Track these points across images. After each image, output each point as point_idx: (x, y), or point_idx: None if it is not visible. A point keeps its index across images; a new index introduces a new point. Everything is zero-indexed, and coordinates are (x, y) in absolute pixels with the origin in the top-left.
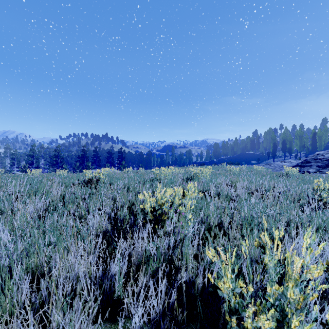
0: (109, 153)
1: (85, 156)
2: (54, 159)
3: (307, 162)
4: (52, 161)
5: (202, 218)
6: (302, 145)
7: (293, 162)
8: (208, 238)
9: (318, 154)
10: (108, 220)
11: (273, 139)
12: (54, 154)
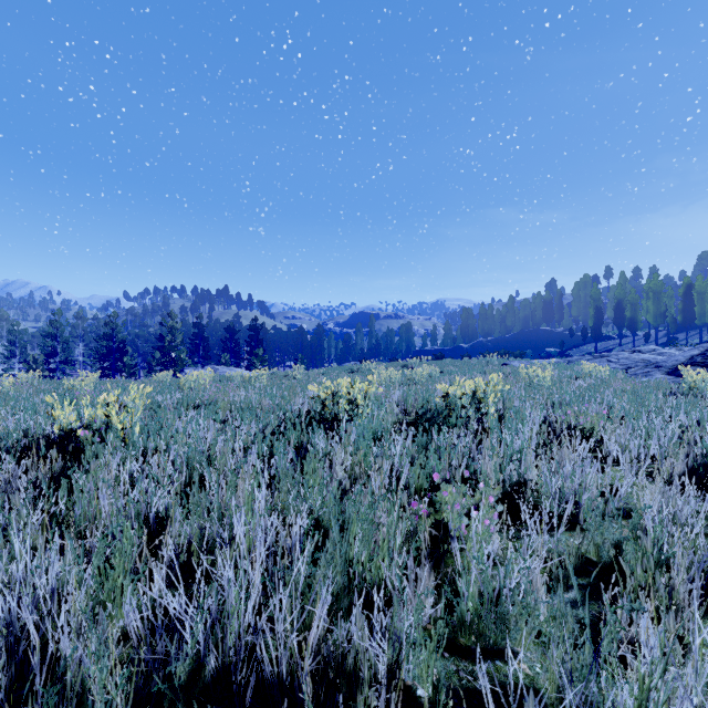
0: (230, 330)
1: (174, 336)
2: (103, 343)
3: None
4: (100, 348)
5: None
6: (659, 312)
7: (665, 352)
8: None
9: None
10: None
11: (595, 298)
12: (104, 333)
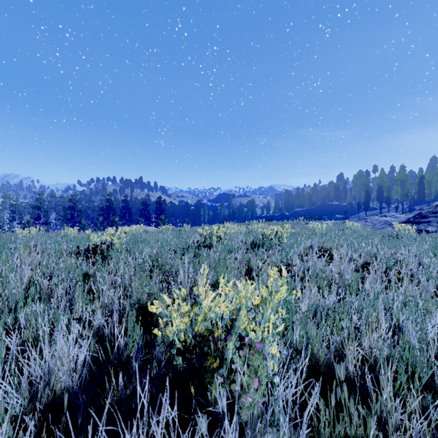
0: (144, 204)
1: (111, 207)
2: (68, 211)
3: (423, 216)
4: (66, 215)
5: (297, 347)
6: (404, 193)
7: (398, 216)
8: (322, 413)
9: None
10: (99, 341)
11: (366, 184)
12: (69, 206)
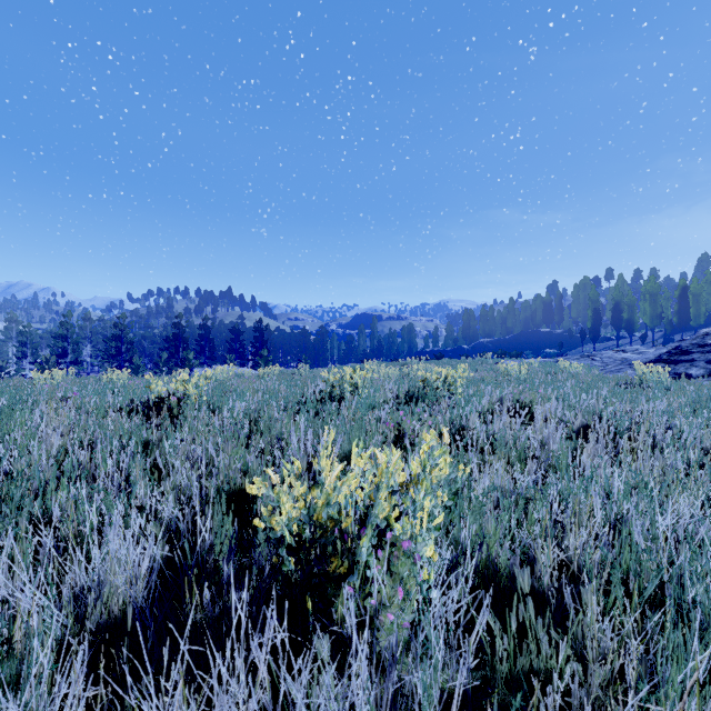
0: (235, 331)
1: (181, 337)
2: (112, 344)
3: (683, 352)
4: (109, 349)
5: (466, 547)
6: (656, 313)
7: (644, 351)
8: (497, 639)
9: (708, 334)
10: (171, 541)
11: (594, 300)
12: (113, 335)
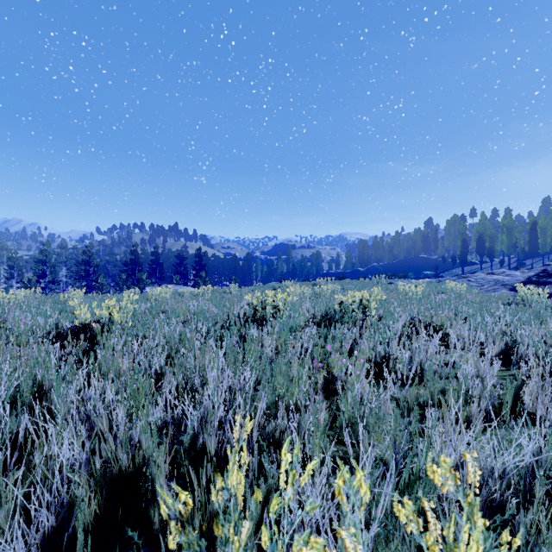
0: (179, 257)
1: (137, 262)
2: (82, 267)
3: (550, 275)
4: (80, 271)
5: None
6: (511, 243)
7: (511, 274)
8: None
9: None
10: None
11: (462, 232)
12: (83, 260)
